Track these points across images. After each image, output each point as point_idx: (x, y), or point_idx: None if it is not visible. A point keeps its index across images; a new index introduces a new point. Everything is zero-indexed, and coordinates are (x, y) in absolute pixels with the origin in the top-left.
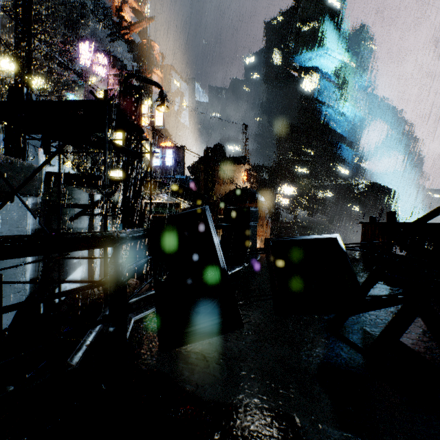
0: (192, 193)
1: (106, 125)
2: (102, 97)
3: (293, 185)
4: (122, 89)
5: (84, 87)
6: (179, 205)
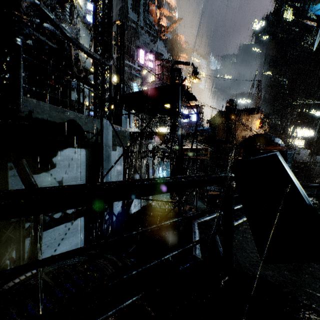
0: (216, 140)
1: (179, 99)
2: (151, 81)
3: (308, 128)
4: (163, 73)
5: (141, 77)
6: (207, 149)
